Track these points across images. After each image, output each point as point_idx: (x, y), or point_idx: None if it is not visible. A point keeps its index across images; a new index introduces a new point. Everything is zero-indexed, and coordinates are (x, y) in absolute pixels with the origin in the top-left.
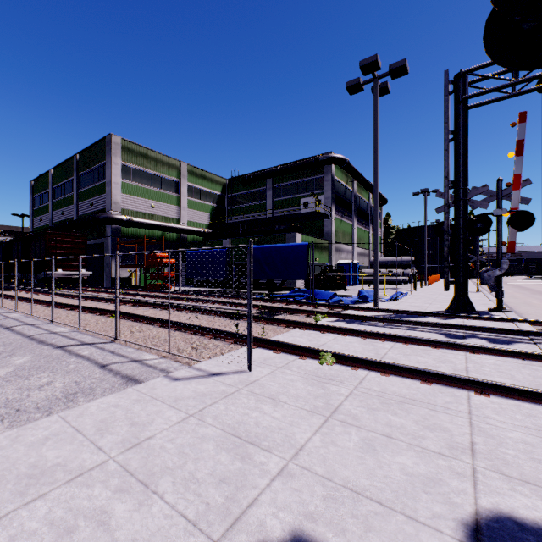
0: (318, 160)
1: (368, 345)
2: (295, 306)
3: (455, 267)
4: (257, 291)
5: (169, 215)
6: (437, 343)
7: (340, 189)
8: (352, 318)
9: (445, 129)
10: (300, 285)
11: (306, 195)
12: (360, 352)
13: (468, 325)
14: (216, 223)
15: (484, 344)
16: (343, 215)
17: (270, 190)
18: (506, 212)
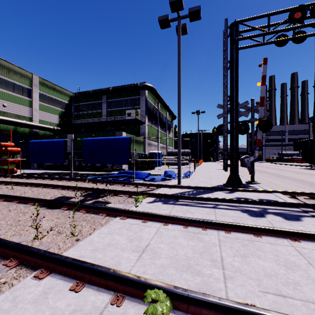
0: (137, 86)
1: (195, 239)
2: (119, 185)
3: (230, 155)
4: (93, 172)
5: (22, 114)
6: (257, 229)
7: (150, 106)
8: (167, 197)
9: (225, 60)
10: (125, 167)
11: (130, 108)
12: (193, 260)
13: (256, 200)
14: (64, 123)
15: (285, 222)
16: (152, 123)
17: (105, 103)
18: (257, 120)
